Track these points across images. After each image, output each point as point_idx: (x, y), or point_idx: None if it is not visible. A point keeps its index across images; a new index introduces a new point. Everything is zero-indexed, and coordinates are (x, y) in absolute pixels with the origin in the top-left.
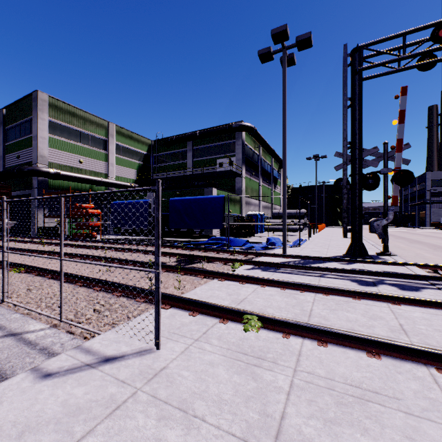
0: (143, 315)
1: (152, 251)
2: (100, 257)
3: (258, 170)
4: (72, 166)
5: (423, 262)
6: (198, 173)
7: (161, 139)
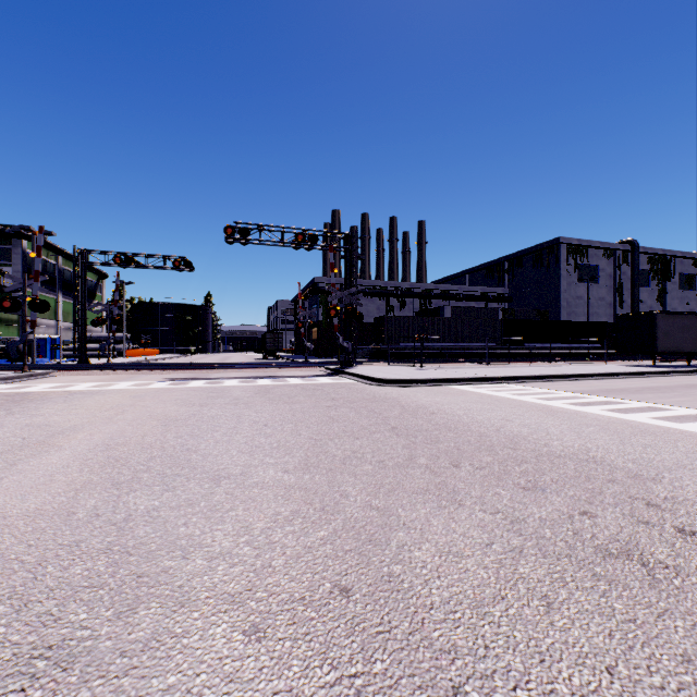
0: None
1: None
2: None
3: (56, 283)
4: None
5: None
6: None
7: None
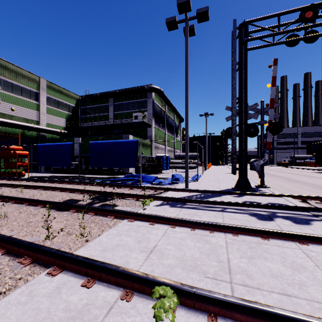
0: (13, 294)
1: (69, 188)
2: (10, 197)
3: (164, 122)
4: (3, 112)
5: (287, 192)
6: (118, 123)
7: (87, 95)
